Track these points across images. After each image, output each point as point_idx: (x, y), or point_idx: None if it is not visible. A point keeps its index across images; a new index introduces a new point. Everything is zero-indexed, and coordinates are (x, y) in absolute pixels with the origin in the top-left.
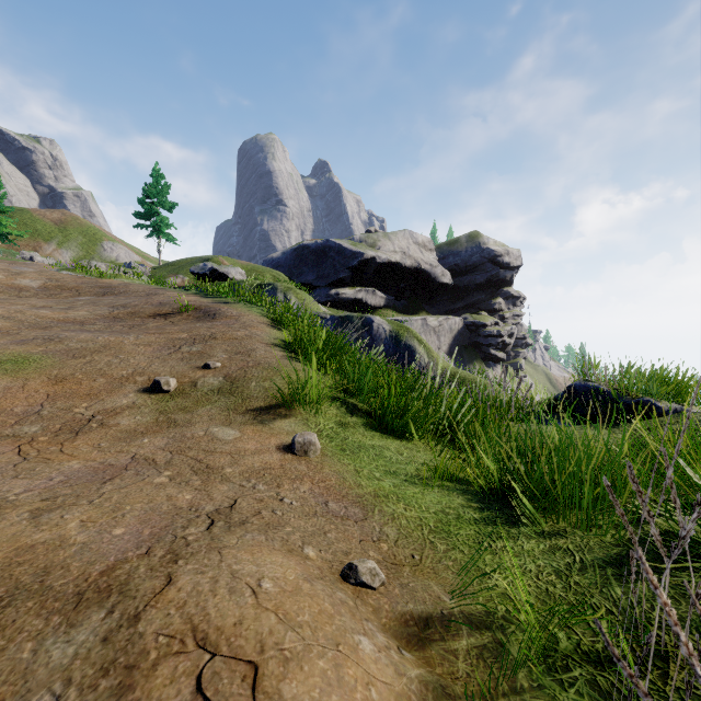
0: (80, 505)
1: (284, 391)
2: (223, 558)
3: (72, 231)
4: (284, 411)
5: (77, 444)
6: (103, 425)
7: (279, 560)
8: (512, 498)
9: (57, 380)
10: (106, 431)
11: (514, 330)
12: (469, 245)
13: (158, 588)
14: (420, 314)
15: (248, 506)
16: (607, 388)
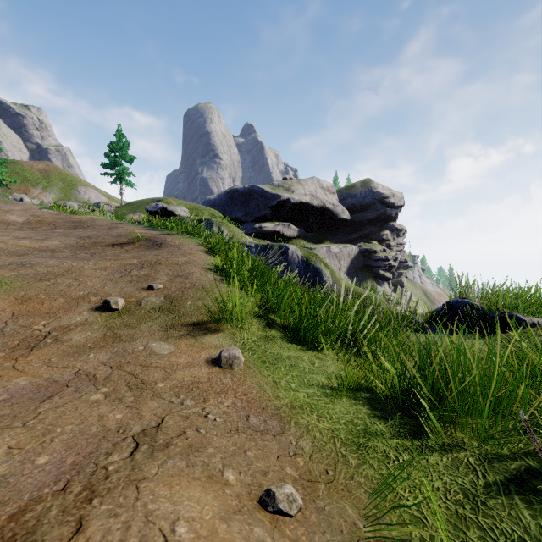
0: (13, 428)
1: (214, 309)
2: (140, 494)
3: (54, 178)
4: (213, 326)
5: (30, 359)
6: (57, 341)
7: (197, 494)
8: (410, 406)
9: (23, 300)
10: (59, 346)
11: (398, 255)
12: (363, 189)
13: (65, 538)
14: (324, 243)
15: (174, 425)
16: (479, 304)
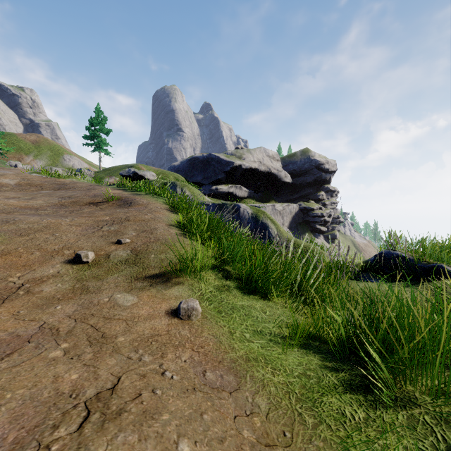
0: None
1: (175, 262)
2: None
3: (44, 148)
4: (174, 278)
5: None
6: (28, 292)
7: None
8: (357, 355)
9: (2, 254)
10: (29, 297)
11: (331, 212)
12: (302, 157)
13: None
14: (270, 202)
15: (129, 385)
16: (408, 255)
